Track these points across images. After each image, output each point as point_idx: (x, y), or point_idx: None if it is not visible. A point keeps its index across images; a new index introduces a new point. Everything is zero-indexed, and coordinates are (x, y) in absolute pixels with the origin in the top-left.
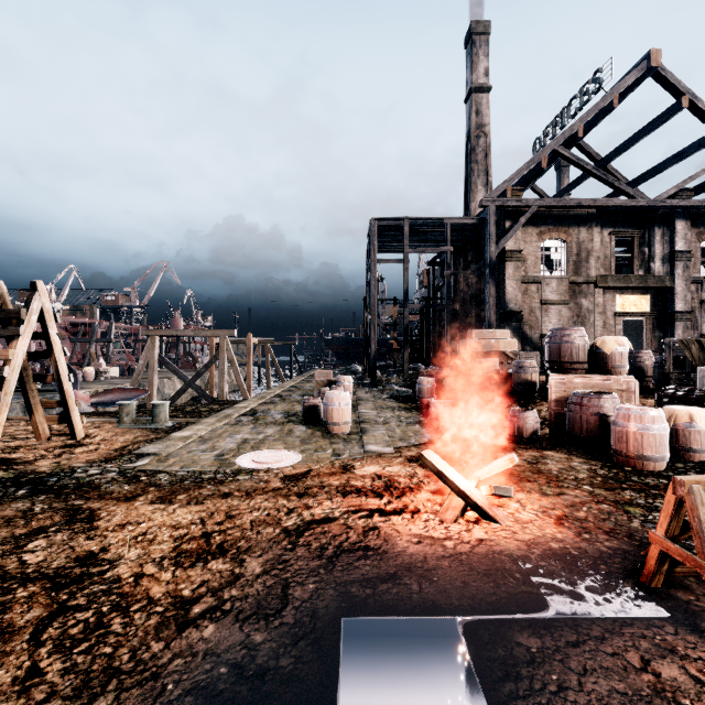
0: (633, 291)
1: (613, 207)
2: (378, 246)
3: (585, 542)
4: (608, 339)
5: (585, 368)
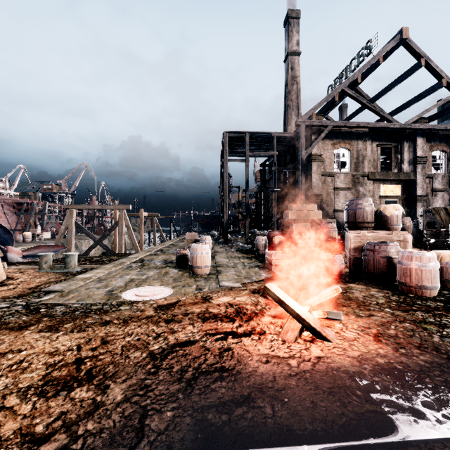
0: (391, 182)
1: (379, 128)
2: (228, 151)
3: (404, 356)
4: (388, 206)
5: (372, 226)
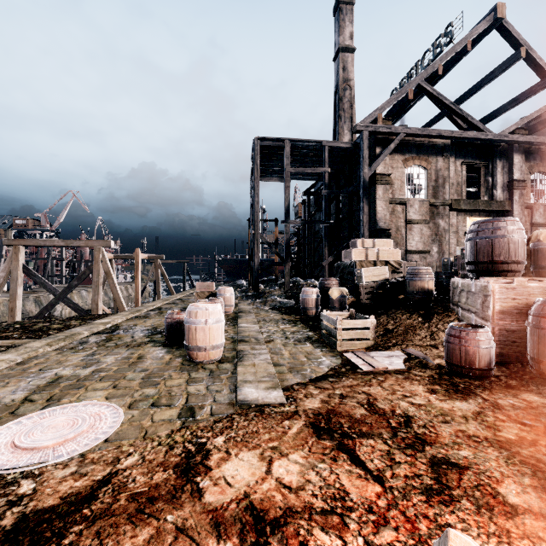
0: (480, 214)
1: (466, 139)
2: (261, 170)
3: None
4: None
5: (523, 269)
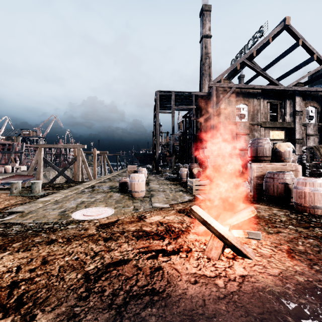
0: (277, 129)
1: (269, 89)
2: (159, 106)
3: (320, 274)
4: (282, 144)
5: (270, 160)
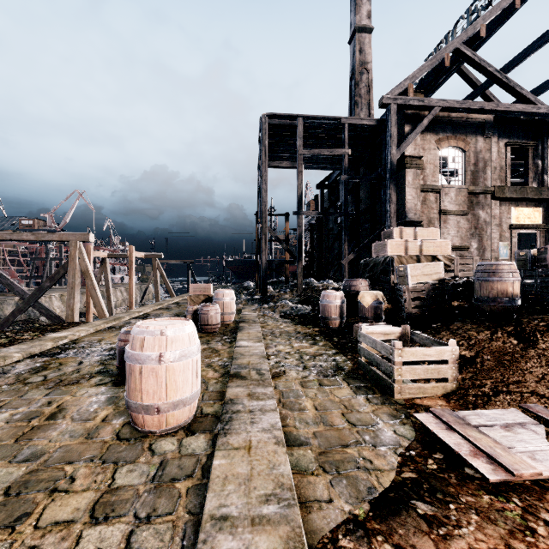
0: (527, 203)
1: (513, 114)
2: (270, 157)
3: None
4: None
5: None
